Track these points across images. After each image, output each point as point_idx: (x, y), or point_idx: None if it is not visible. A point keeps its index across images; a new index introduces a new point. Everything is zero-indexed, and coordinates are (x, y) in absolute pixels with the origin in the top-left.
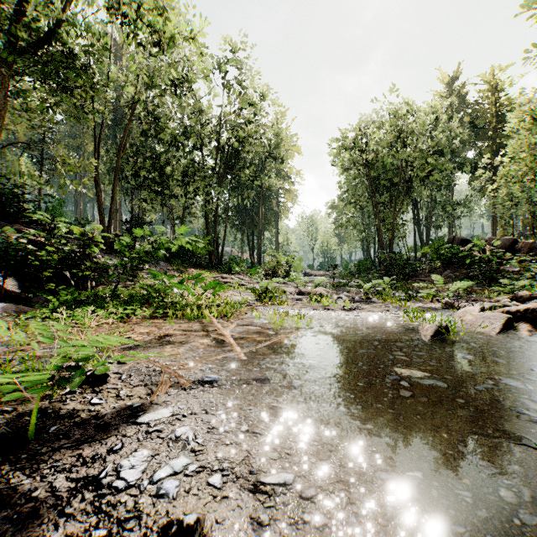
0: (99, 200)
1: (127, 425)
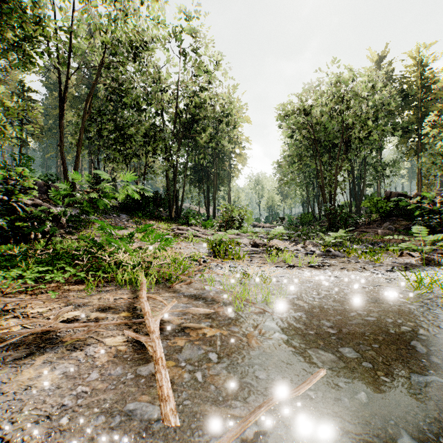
0: (64, 156)
1: None
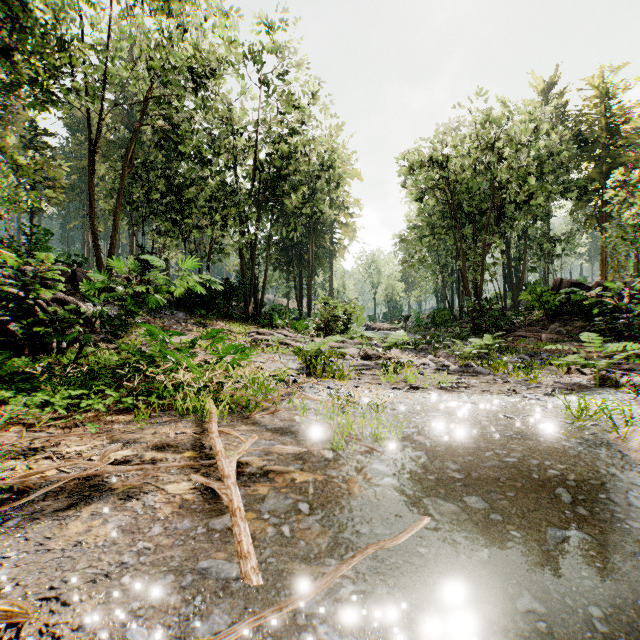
0: (95, 229)
1: None
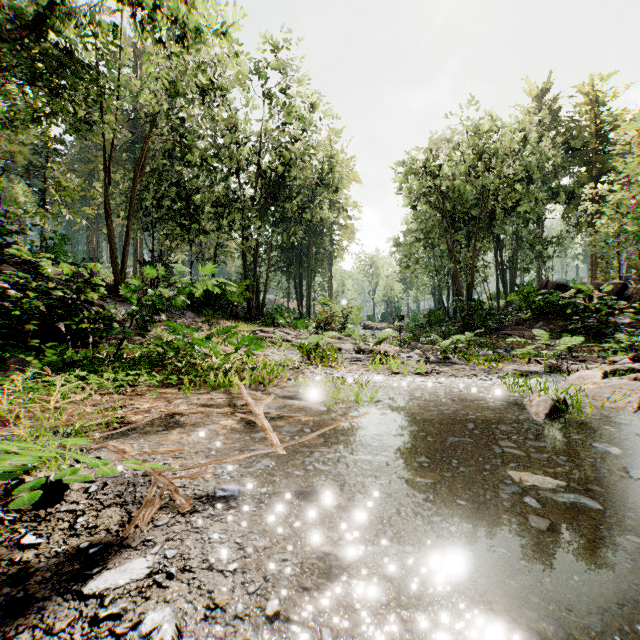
0: (110, 235)
1: (64, 600)
